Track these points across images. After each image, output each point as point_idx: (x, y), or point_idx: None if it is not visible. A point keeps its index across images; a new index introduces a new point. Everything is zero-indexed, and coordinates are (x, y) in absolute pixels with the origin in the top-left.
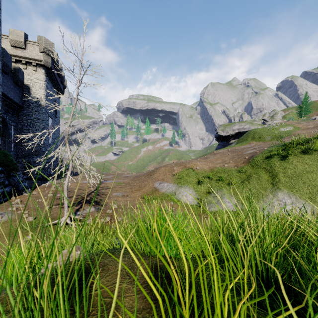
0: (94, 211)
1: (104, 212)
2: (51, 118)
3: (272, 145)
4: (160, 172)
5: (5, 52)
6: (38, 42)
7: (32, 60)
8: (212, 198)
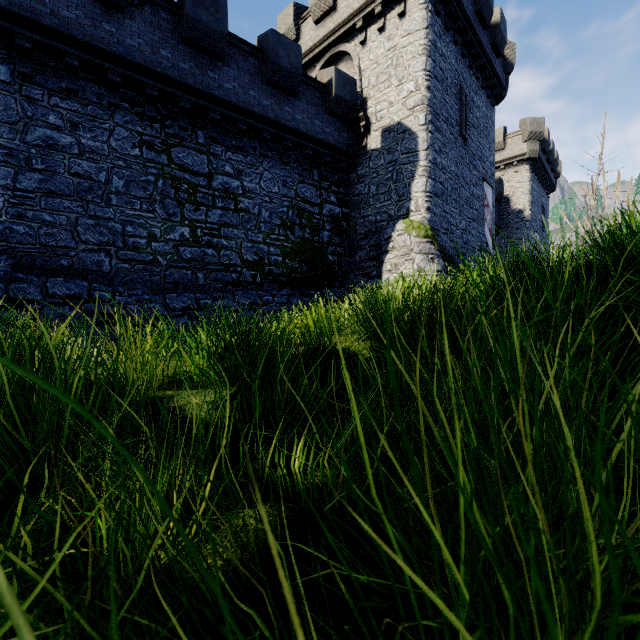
0: None
1: None
2: (538, 233)
3: None
4: None
5: None
6: (520, 130)
7: (512, 160)
8: None
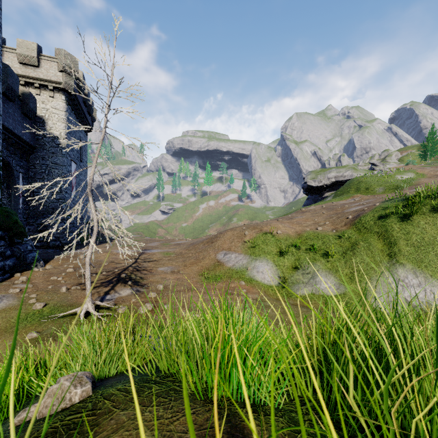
0: (130, 295)
1: (144, 296)
2: (75, 162)
3: (386, 200)
4: (226, 237)
5: (9, 71)
6: (55, 57)
7: (48, 83)
8: (300, 275)
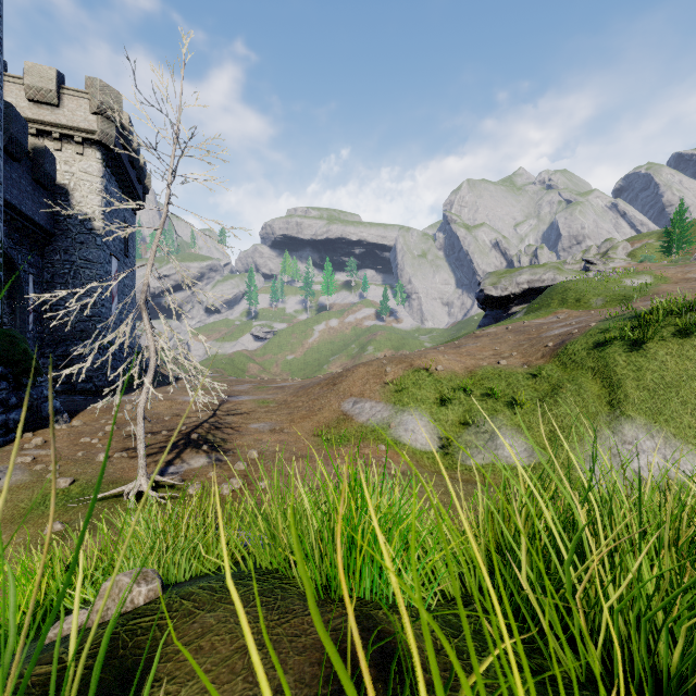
0: (206, 466)
1: (228, 468)
2: (117, 257)
3: (607, 318)
4: (356, 377)
5: (13, 114)
6: (86, 91)
7: (74, 132)
8: (472, 435)
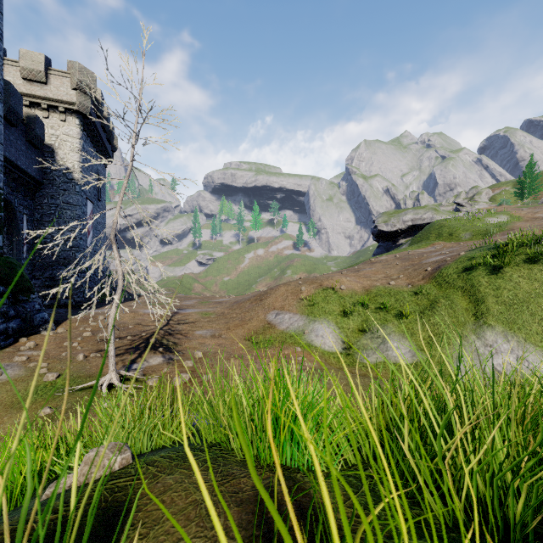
0: (161, 364)
1: (179, 365)
2: (92, 201)
3: (473, 248)
4: (278, 294)
5: (11, 89)
6: (68, 72)
7: (58, 103)
8: (368, 340)
